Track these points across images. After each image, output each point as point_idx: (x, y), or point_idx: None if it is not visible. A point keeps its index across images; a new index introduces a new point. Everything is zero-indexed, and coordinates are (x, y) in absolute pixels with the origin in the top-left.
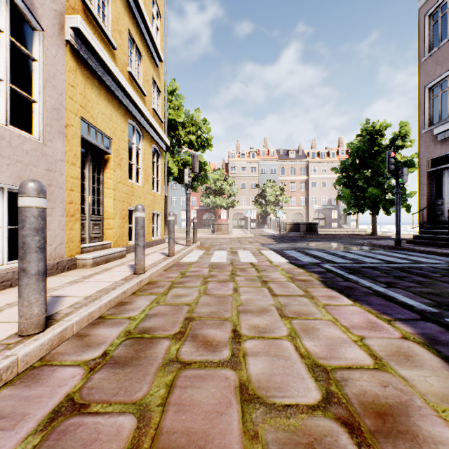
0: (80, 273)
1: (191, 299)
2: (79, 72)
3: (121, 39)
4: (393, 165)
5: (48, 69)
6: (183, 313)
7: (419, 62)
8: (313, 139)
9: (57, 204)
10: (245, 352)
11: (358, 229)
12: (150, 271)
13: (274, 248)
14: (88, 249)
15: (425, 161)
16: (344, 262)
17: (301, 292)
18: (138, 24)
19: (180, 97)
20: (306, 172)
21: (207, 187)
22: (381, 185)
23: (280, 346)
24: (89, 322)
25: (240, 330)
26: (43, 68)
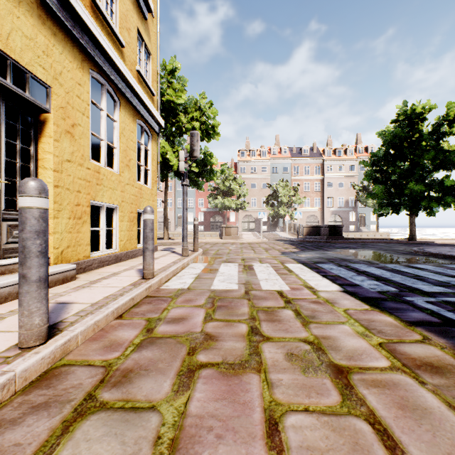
0: None
1: None
2: None
3: None
4: None
5: None
6: None
7: None
8: (329, 136)
9: None
10: None
11: (380, 233)
12: (65, 335)
13: (302, 260)
14: None
15: None
16: (439, 290)
17: None
18: None
19: (182, 80)
20: (321, 172)
21: (215, 188)
22: (423, 180)
23: None
24: None
25: None
26: None
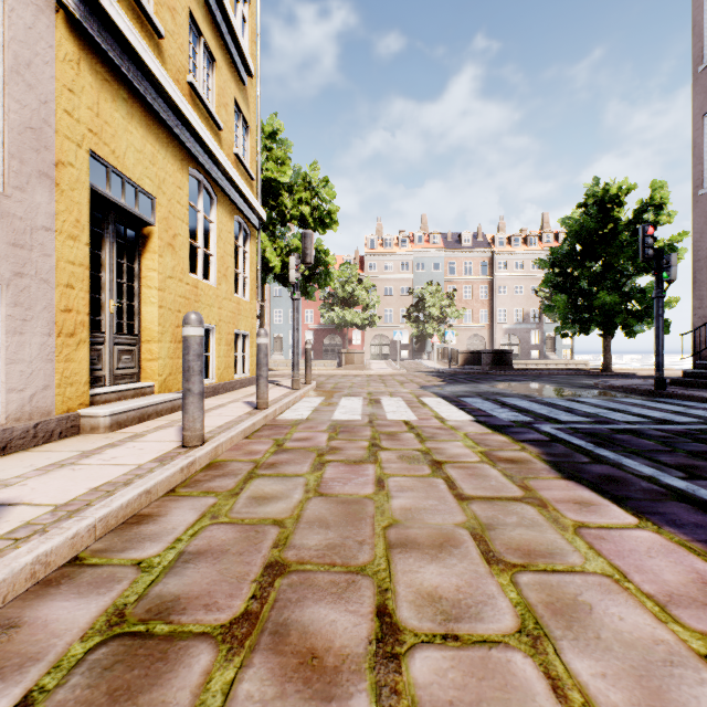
0: (80, 444)
1: (287, 509)
2: (86, 67)
3: (175, 23)
4: (651, 249)
5: (15, 50)
6: (264, 548)
7: (692, 74)
8: (501, 217)
9: (37, 312)
10: (414, 704)
11: (575, 361)
12: (214, 442)
13: (444, 394)
14: (107, 397)
15: (704, 242)
16: (576, 420)
17: (516, 491)
18: (207, 2)
19: (286, 144)
20: (489, 270)
21: (330, 294)
22: (619, 287)
23: (507, 676)
24: (37, 578)
25: (395, 607)
26: (4, 45)
